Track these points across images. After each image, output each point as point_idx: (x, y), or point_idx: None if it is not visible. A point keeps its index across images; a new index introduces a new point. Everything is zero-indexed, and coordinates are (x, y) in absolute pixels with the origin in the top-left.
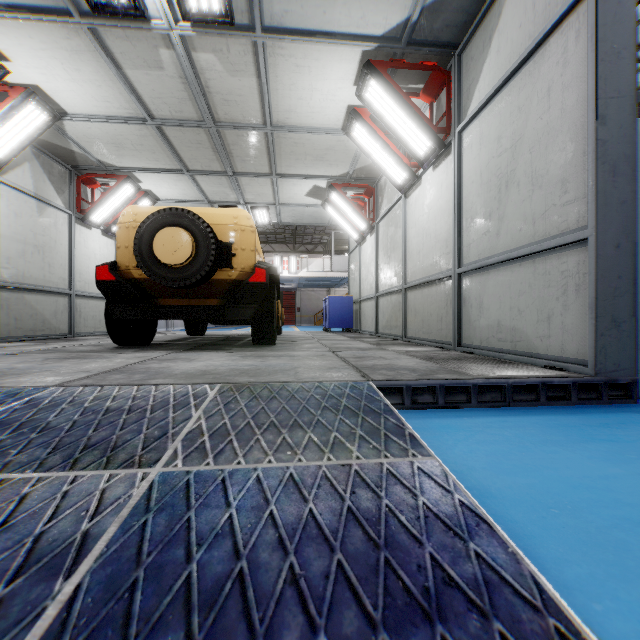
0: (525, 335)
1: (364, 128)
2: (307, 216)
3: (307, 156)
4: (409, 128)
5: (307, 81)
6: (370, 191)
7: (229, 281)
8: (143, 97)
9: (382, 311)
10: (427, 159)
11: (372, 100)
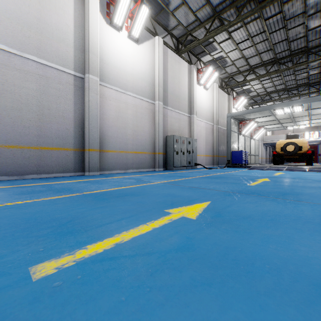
0: None
1: None
2: None
3: None
4: None
5: None
6: None
7: (300, 153)
8: (277, 118)
9: None
10: None
11: None
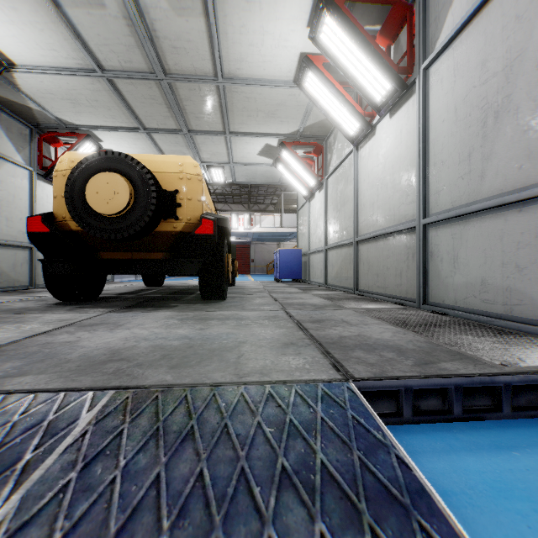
0: (528, 298)
1: (317, 76)
2: (259, 175)
3: (259, 112)
4: (366, 70)
5: (258, 23)
6: (319, 149)
7: (174, 233)
8: (89, 44)
9: (331, 263)
10: (385, 104)
11: (327, 41)
